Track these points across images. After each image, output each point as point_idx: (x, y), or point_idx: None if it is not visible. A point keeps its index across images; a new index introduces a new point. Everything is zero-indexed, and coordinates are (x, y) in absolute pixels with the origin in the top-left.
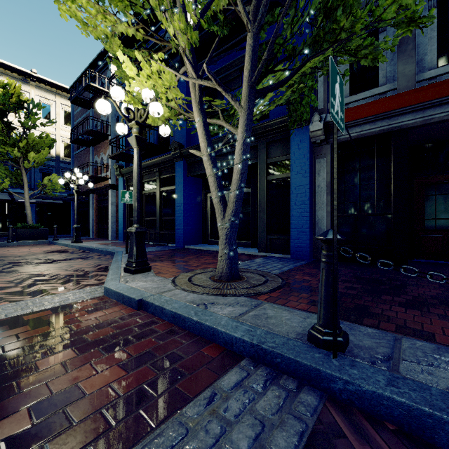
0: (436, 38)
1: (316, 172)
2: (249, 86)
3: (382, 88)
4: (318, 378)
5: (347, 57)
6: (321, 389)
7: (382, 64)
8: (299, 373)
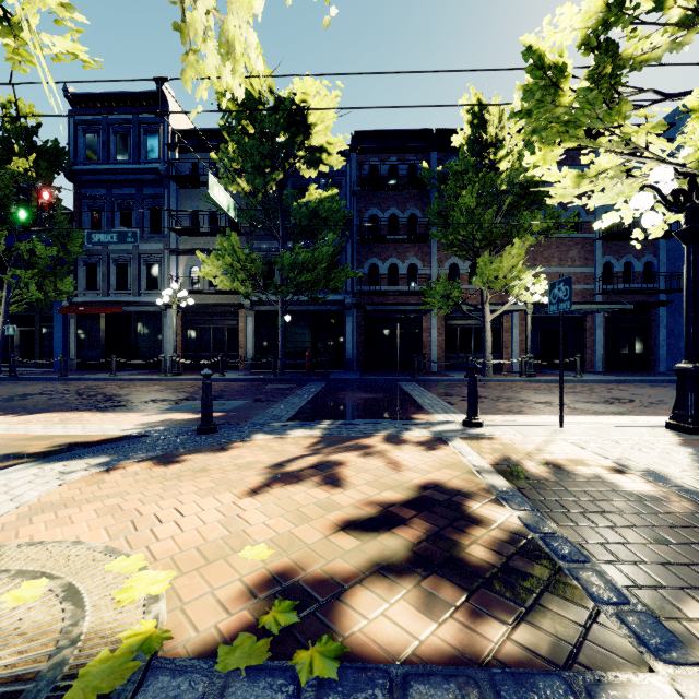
0: (116, 278)
1: (70, 325)
2: (6, 302)
3: (98, 291)
4: (5, 379)
5: (86, 271)
6: (5, 380)
7: (99, 280)
8: (2, 379)
